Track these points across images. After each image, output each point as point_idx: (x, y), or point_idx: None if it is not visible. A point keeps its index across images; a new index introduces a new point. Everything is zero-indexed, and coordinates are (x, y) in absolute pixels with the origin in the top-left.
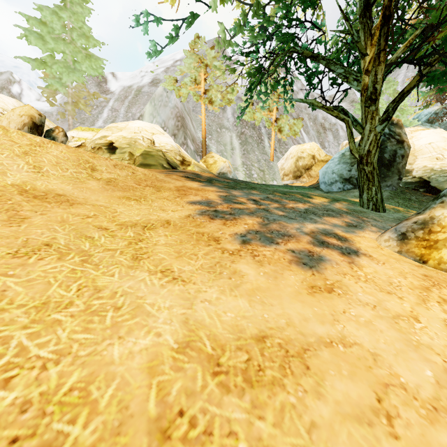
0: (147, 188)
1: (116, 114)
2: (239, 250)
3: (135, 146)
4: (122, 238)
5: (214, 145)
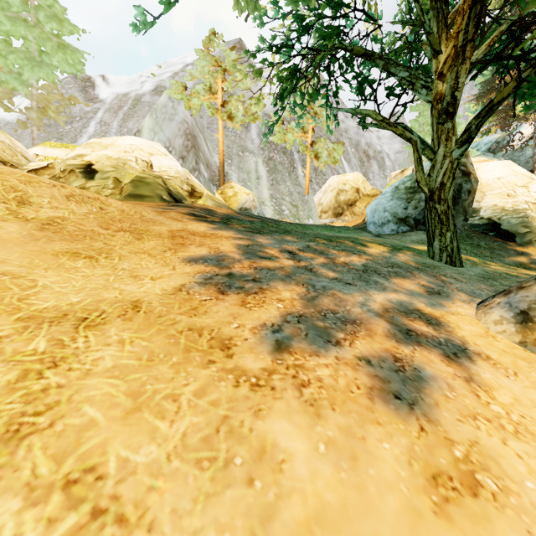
0: (119, 233)
1: (107, 128)
2: (271, 371)
3: (124, 169)
4: (11, 360)
5: (234, 173)
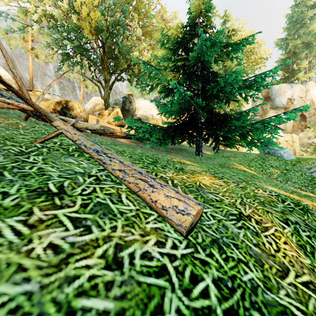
0: None
1: None
2: None
3: None
4: None
5: (39, 85)
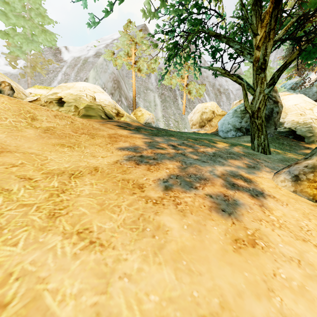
0: (82, 135)
1: (68, 77)
2: (162, 198)
3: (80, 101)
4: (44, 189)
5: (141, 102)
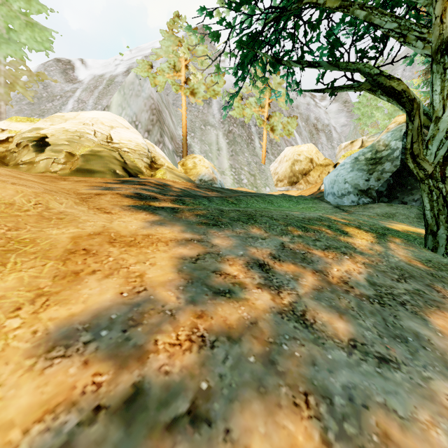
0: None
1: (84, 106)
2: None
3: (80, 142)
4: None
5: (197, 144)
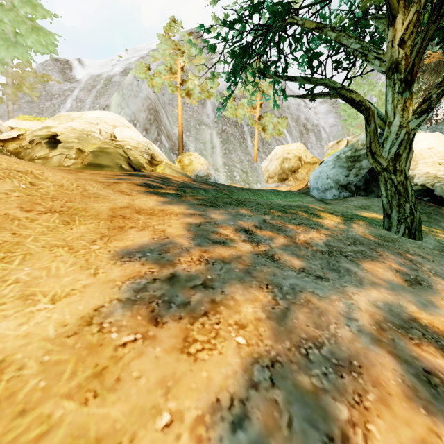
0: (43, 216)
1: (82, 104)
2: None
3: (88, 140)
4: None
5: (192, 143)
